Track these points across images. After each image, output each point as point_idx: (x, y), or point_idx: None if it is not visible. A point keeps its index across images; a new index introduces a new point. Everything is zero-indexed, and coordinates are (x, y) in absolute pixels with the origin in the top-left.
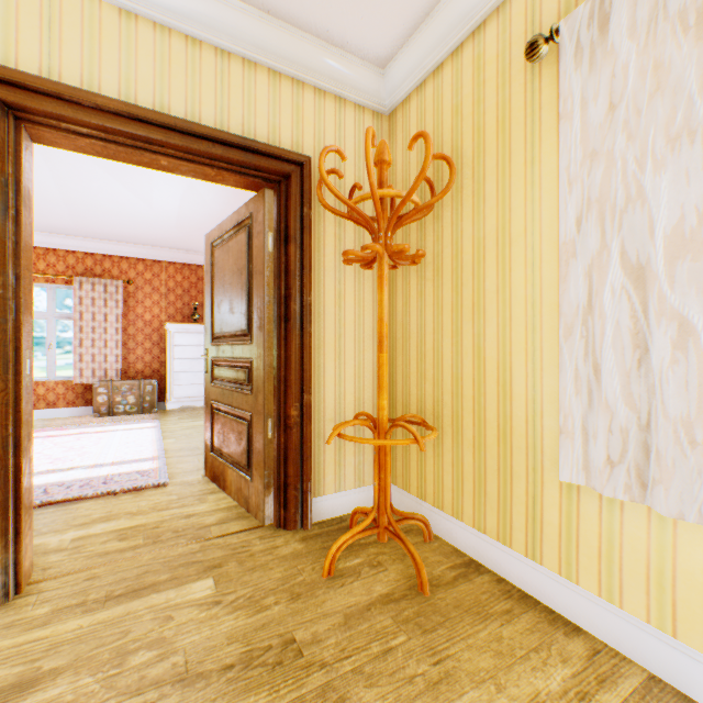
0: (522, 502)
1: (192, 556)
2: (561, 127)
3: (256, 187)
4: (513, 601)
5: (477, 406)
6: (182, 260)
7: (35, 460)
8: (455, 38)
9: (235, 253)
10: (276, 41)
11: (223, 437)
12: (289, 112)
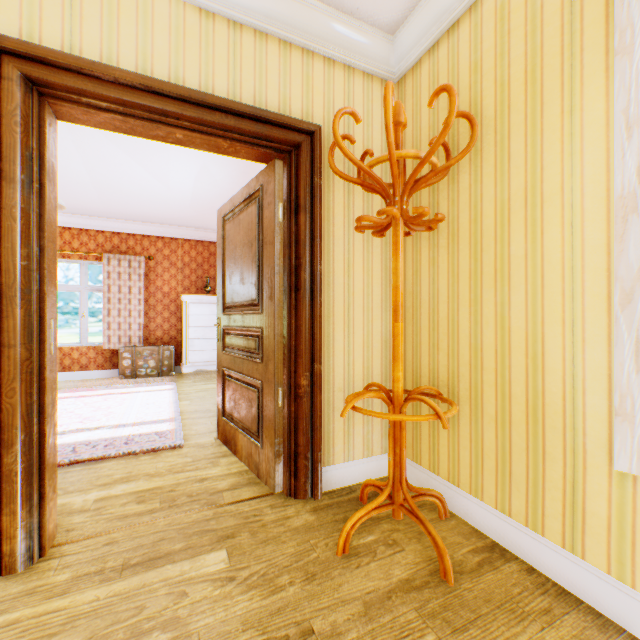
0: (557, 487)
1: (206, 523)
2: (617, 64)
3: (266, 158)
4: (550, 598)
5: (500, 380)
6: (196, 238)
7: (67, 419)
8: None
9: (246, 225)
10: (286, 10)
11: (234, 403)
12: (299, 82)
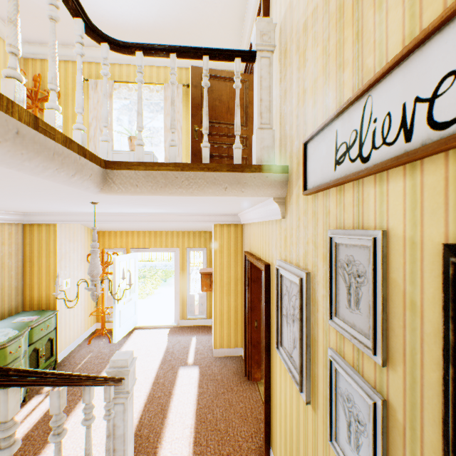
0: None
1: None
2: (89, 100)
3: None
4: None
5: None
6: None
7: None
8: (59, 58)
9: None
10: None
11: None
12: None
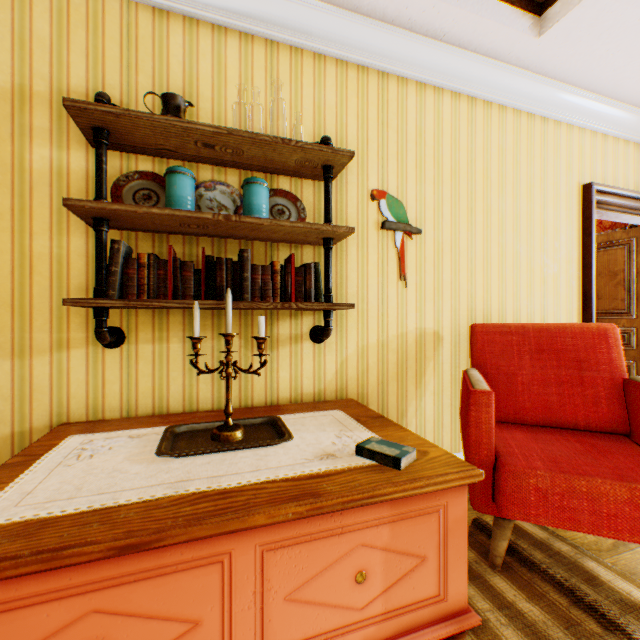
0: None
1: None
2: None
3: None
4: None
5: None
6: None
7: None
8: None
9: (602, 261)
10: None
11: None
12: None
